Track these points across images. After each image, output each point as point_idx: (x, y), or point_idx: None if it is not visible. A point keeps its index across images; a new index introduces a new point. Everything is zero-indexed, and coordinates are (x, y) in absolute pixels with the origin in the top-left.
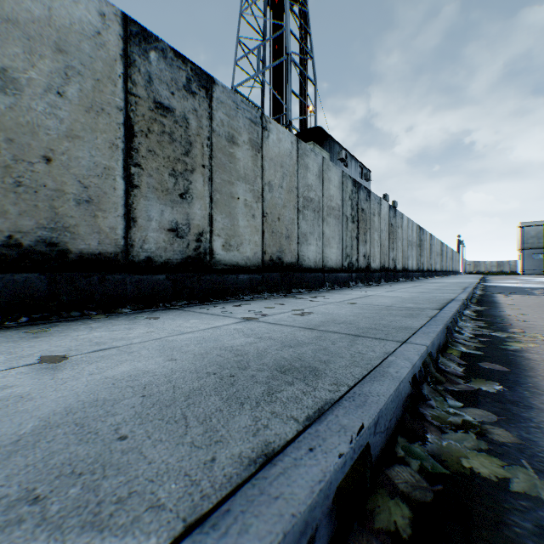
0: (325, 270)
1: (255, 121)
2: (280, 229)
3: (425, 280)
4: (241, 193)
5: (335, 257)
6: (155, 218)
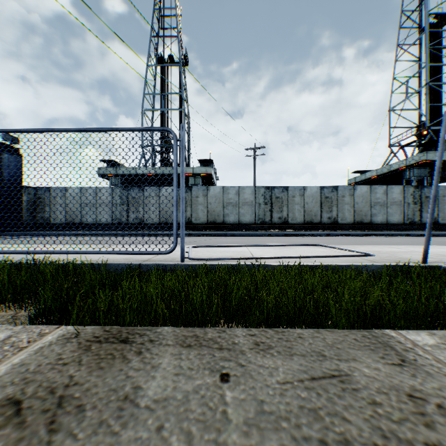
0: (388, 225)
1: (351, 189)
2: (361, 214)
3: None
4: (346, 207)
5: (396, 220)
6: (325, 216)
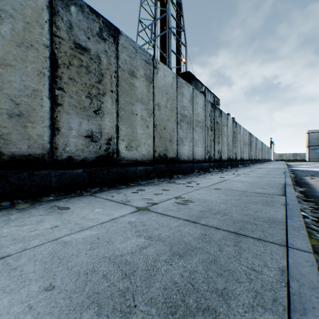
0: (194, 162)
1: (148, 62)
2: (165, 135)
3: (254, 166)
4: (139, 110)
5: (200, 153)
6: (75, 128)
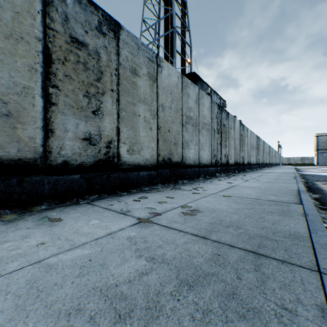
0: (200, 166)
1: (152, 59)
2: (169, 138)
3: (262, 171)
4: (142, 111)
5: (206, 156)
6: (71, 130)
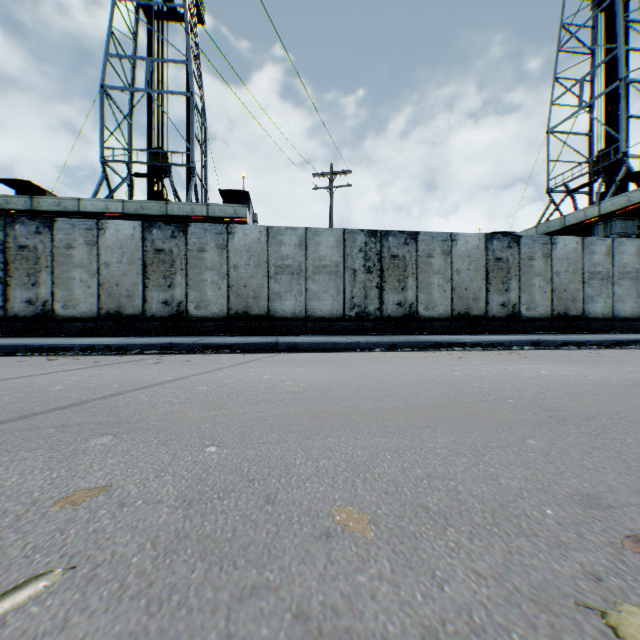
0: (615, 320)
1: (545, 243)
2: (564, 296)
3: None
4: (536, 282)
5: (629, 309)
6: (495, 301)
